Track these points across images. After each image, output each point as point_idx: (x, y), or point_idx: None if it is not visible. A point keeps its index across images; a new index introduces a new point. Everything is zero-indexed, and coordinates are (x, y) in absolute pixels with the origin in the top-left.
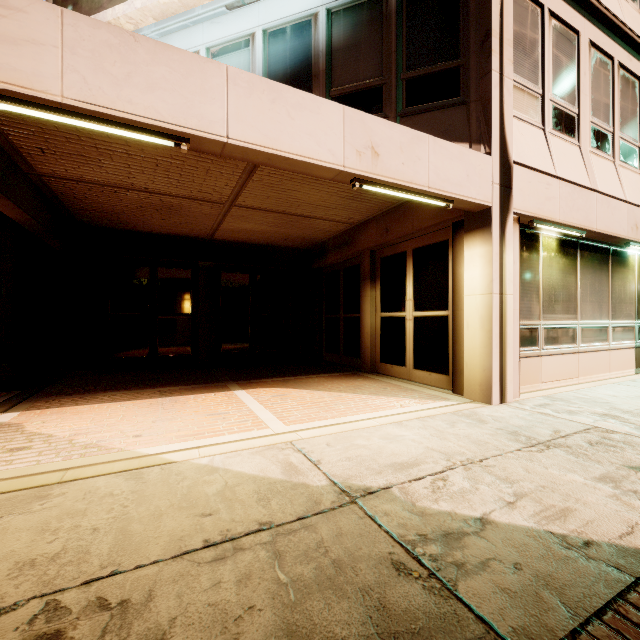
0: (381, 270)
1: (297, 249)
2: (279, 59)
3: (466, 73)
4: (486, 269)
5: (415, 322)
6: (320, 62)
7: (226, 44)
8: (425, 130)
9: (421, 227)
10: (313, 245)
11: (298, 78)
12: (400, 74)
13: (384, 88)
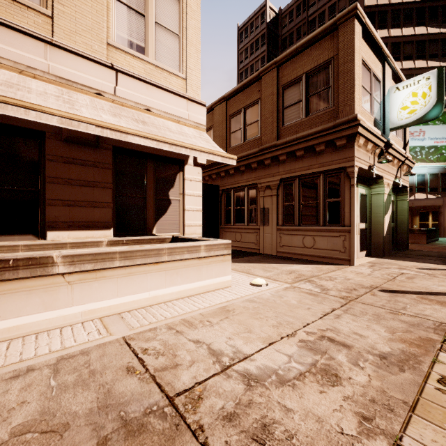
0: (419, 214)
1: None
2: (418, 179)
3: None
4: None
5: (432, 224)
6: (426, 182)
7: None
8: (445, 196)
9: (437, 208)
10: None
11: (422, 183)
12: (440, 186)
13: (438, 188)
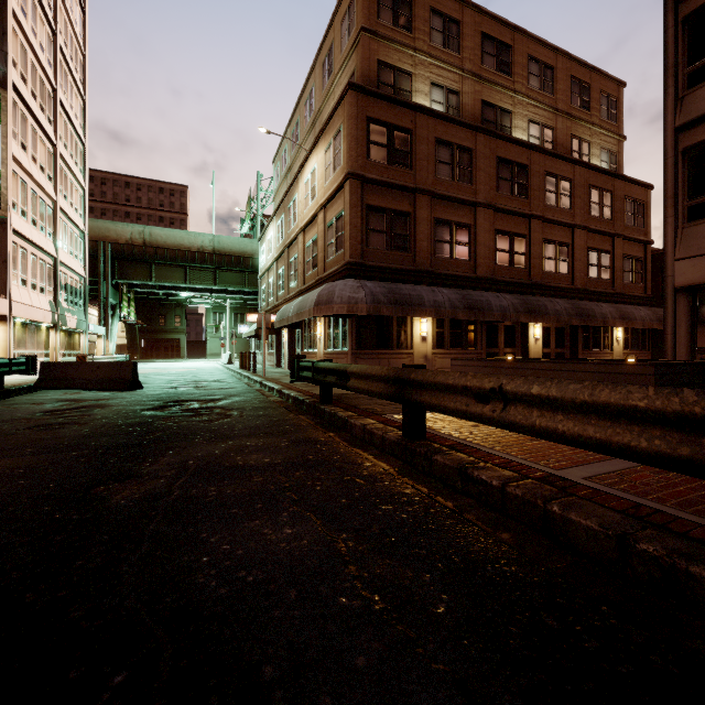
0: None
1: None
2: None
3: None
4: (6, 334)
5: None
6: None
7: None
8: None
9: None
10: None
11: None
12: None
13: None
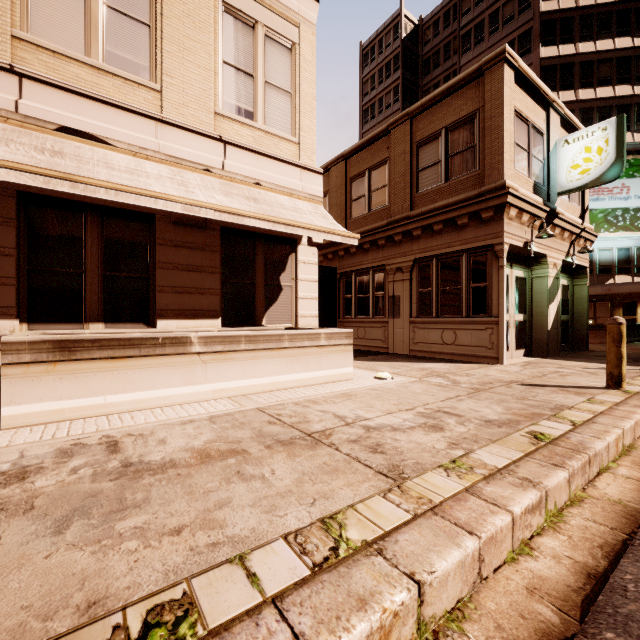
0: (623, 305)
1: None
2: (620, 255)
3: None
4: None
5: None
6: (632, 258)
7: (603, 248)
8: None
9: None
10: None
11: (626, 261)
12: None
13: None
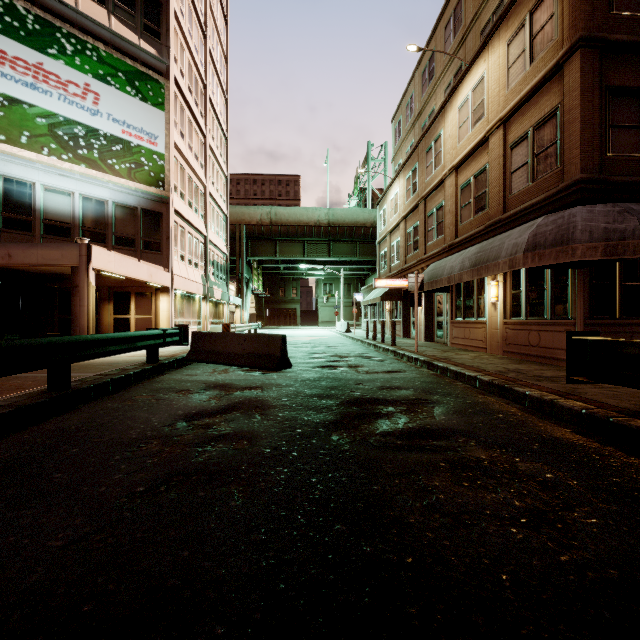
0: (114, 297)
1: (33, 273)
2: (89, 210)
3: (162, 246)
4: (168, 304)
5: (136, 320)
6: (110, 220)
7: (56, 189)
8: (151, 259)
9: (142, 286)
10: (51, 273)
11: (99, 222)
12: (142, 238)
13: (136, 240)
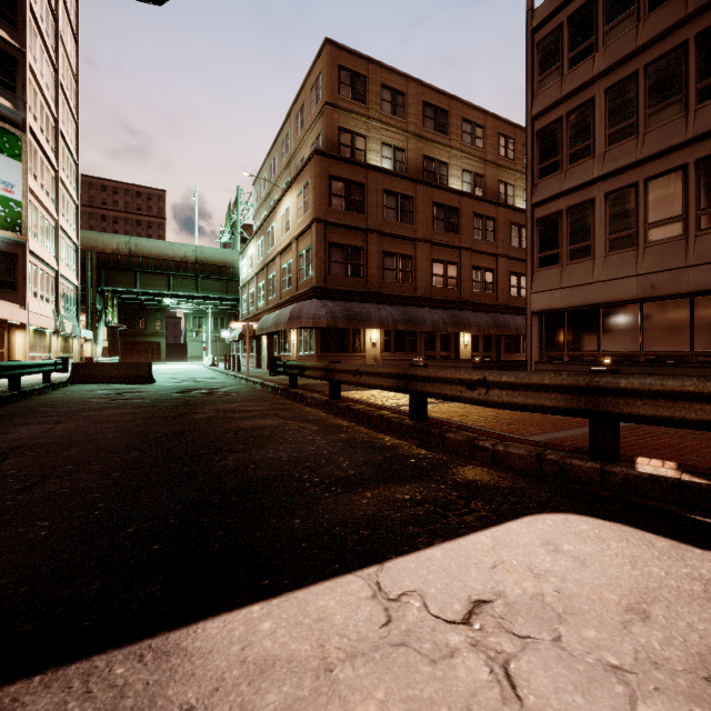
0: None
1: None
2: None
3: (18, 285)
4: (25, 340)
5: None
6: None
7: None
8: (6, 297)
9: None
10: None
11: None
12: None
13: None
